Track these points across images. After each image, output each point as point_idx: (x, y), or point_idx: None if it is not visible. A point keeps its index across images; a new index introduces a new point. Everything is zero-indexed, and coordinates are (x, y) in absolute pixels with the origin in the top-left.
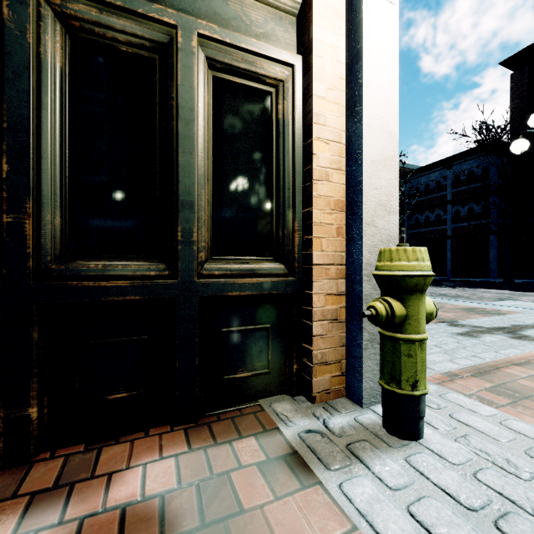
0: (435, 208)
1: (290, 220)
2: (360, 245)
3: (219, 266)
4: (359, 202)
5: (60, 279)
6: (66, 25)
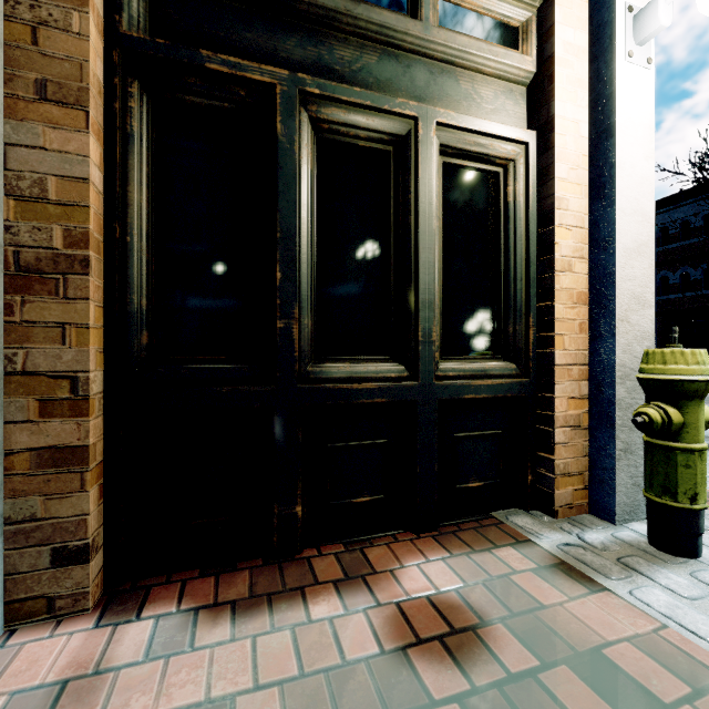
0: None
1: (522, 315)
2: (611, 344)
3: (453, 367)
4: (610, 295)
5: (316, 381)
6: (315, 128)
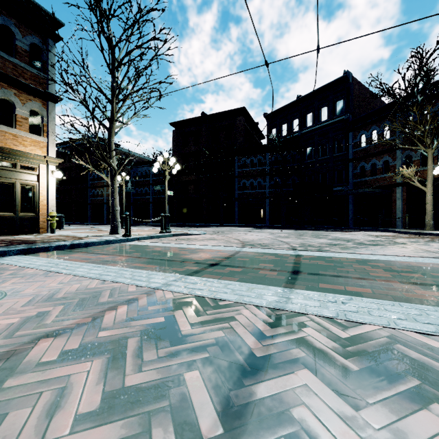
0: (145, 186)
1: (36, 207)
2: (48, 211)
3: (23, 214)
4: (48, 205)
5: None
6: None
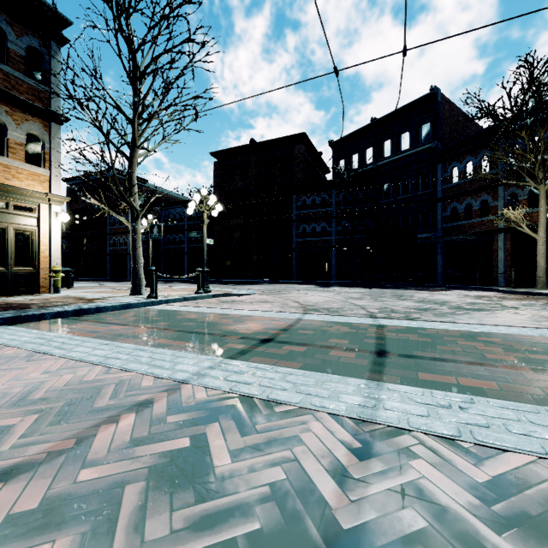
0: (179, 232)
1: (35, 259)
2: (51, 265)
3: (17, 268)
4: (51, 257)
5: None
6: None
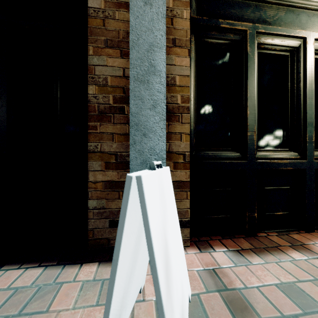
0: None
1: None
2: None
3: None
4: None
5: (261, 159)
6: (257, 48)
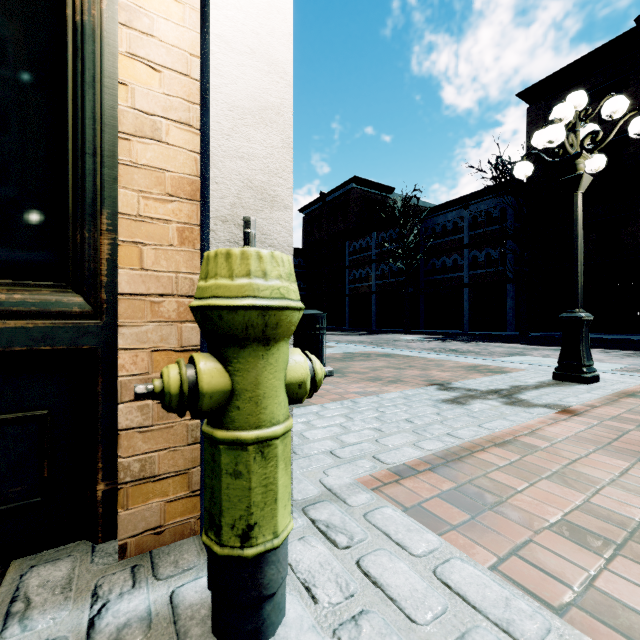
0: (452, 252)
1: (97, 213)
2: None
3: None
4: (207, 179)
5: None
6: None
